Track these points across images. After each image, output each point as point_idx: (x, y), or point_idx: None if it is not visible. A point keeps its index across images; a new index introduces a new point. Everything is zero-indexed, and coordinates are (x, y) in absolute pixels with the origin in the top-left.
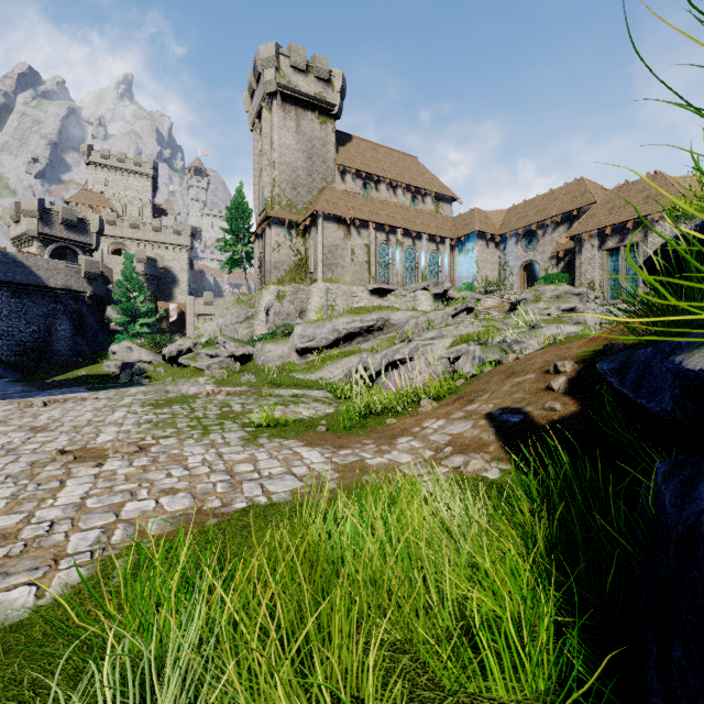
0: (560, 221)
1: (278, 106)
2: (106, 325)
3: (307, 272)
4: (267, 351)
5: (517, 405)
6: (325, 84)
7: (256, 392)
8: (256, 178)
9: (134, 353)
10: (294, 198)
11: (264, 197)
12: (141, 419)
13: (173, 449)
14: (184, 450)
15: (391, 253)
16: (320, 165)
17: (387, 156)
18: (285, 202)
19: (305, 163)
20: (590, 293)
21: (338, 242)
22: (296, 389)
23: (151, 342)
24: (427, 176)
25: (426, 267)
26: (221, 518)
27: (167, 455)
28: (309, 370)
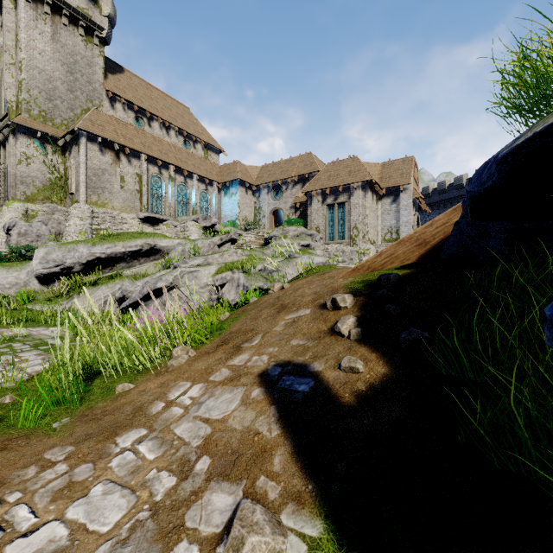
0: (297, 181)
1: (27, 1)
2: None
3: (67, 192)
4: None
5: (300, 358)
6: (90, 2)
7: None
8: None
9: None
10: (49, 110)
11: (6, 99)
12: None
13: None
14: None
15: (163, 186)
16: (85, 84)
17: (161, 99)
18: (37, 112)
19: (65, 76)
20: (317, 234)
21: (105, 166)
22: (22, 327)
23: None
24: (198, 126)
25: (196, 204)
26: None
27: None
28: (53, 300)
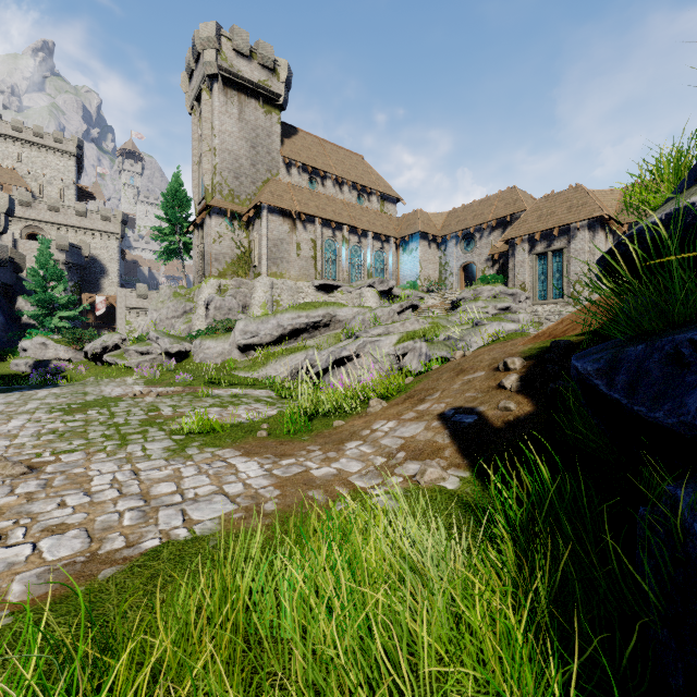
0: (495, 226)
1: (220, 89)
2: (16, 317)
3: (251, 265)
4: (206, 348)
5: (470, 404)
6: (269, 72)
7: (192, 392)
8: (195, 164)
9: (50, 350)
10: (236, 188)
11: (204, 185)
12: (43, 429)
13: (75, 467)
14: (90, 468)
15: (337, 249)
16: (265, 156)
17: (334, 153)
18: (227, 192)
19: (248, 152)
20: (522, 293)
21: (283, 236)
22: (237, 389)
23: (70, 338)
24: (372, 175)
25: (371, 265)
26: (121, 566)
27: (66, 476)
28: (252, 367)
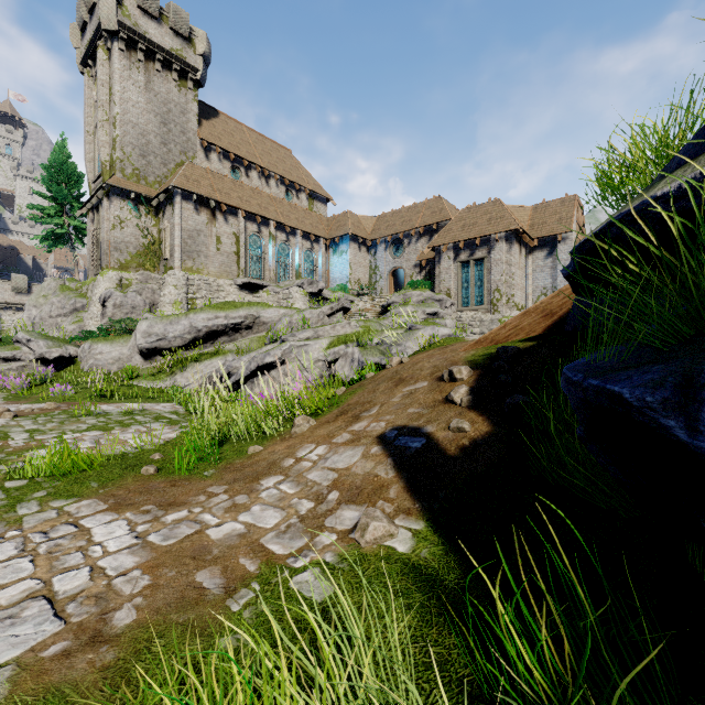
0: (422, 233)
1: (121, 50)
2: None
3: (161, 258)
4: (98, 352)
5: (415, 423)
6: (184, 41)
7: (69, 409)
8: (90, 135)
9: None
10: (143, 167)
11: (100, 159)
12: None
13: None
14: None
15: (263, 246)
16: (178, 135)
17: (259, 143)
18: (130, 171)
19: (158, 128)
20: (448, 299)
21: (200, 227)
22: (134, 403)
23: None
24: (301, 172)
25: (300, 265)
26: None
27: None
28: (157, 376)
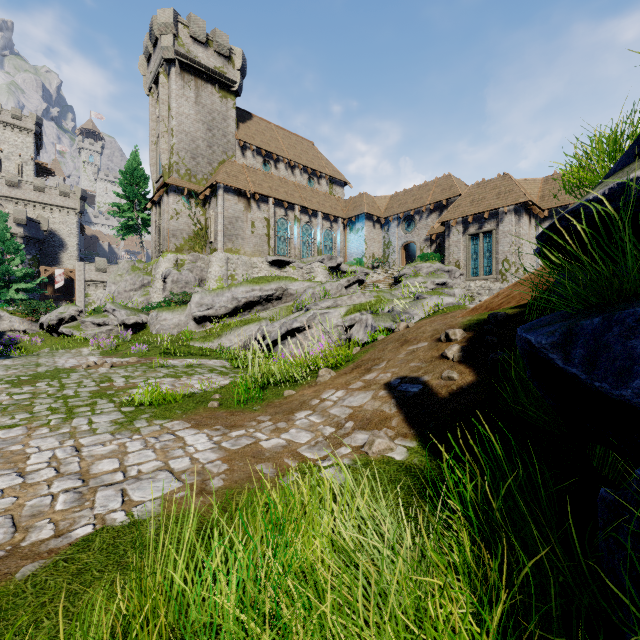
0: (433, 209)
1: (177, 73)
2: None
3: (207, 241)
4: (163, 319)
5: (415, 374)
6: (225, 59)
7: (147, 362)
8: (153, 144)
9: (4, 321)
10: (193, 168)
11: (161, 164)
12: None
13: (13, 444)
14: (28, 445)
15: (289, 228)
16: (221, 138)
17: (286, 138)
18: (184, 171)
19: (205, 134)
20: (456, 270)
21: (238, 214)
22: (192, 359)
23: (25, 309)
24: (322, 160)
25: (321, 243)
26: (45, 561)
27: (0, 455)
28: (207, 338)
